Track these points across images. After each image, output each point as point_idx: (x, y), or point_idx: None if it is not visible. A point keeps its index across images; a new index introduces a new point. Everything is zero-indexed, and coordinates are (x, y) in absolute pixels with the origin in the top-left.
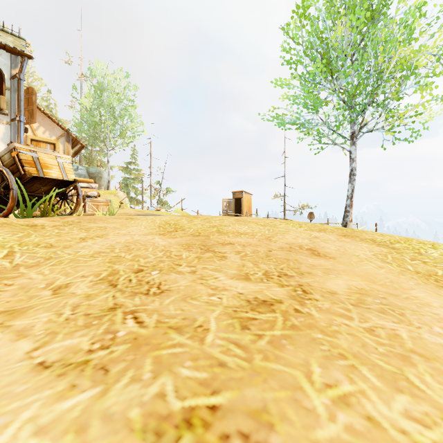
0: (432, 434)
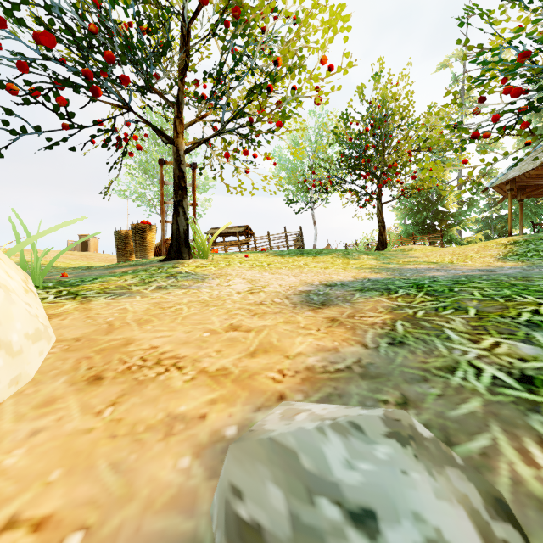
0: None
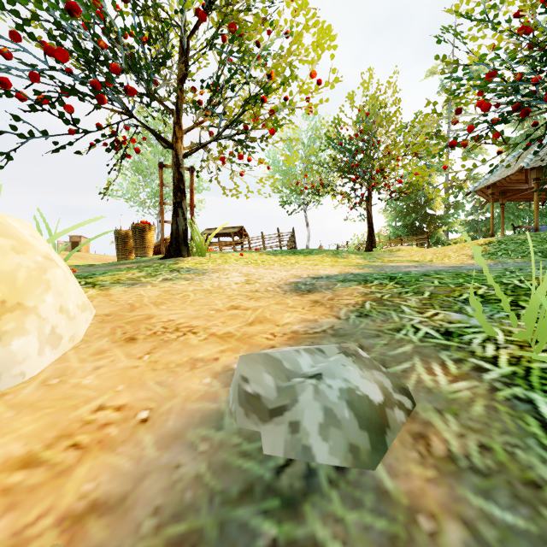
0: None
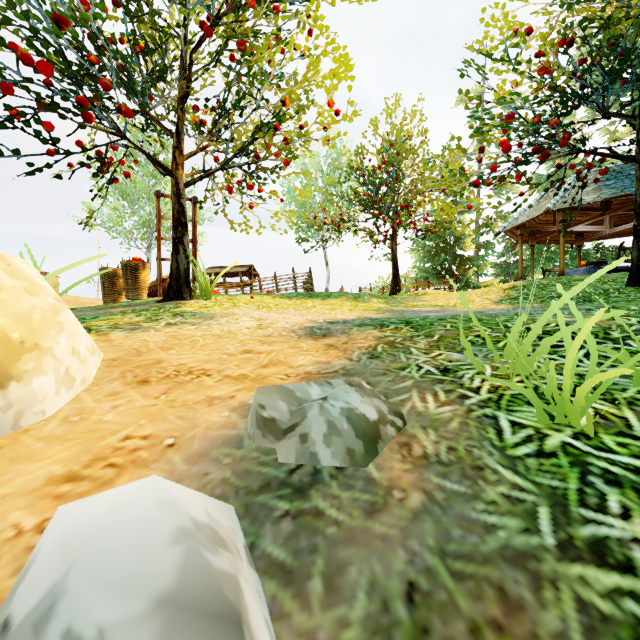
0: None
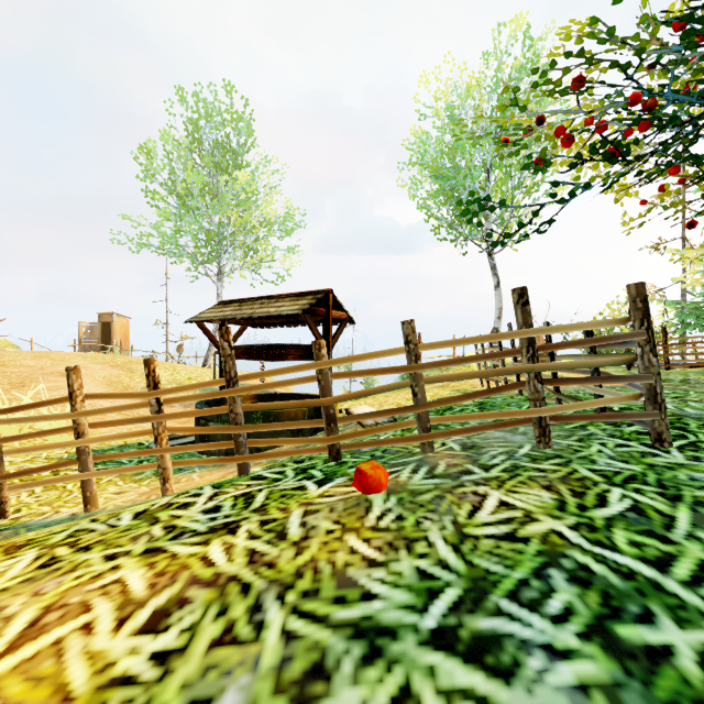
0: (7, 398)
